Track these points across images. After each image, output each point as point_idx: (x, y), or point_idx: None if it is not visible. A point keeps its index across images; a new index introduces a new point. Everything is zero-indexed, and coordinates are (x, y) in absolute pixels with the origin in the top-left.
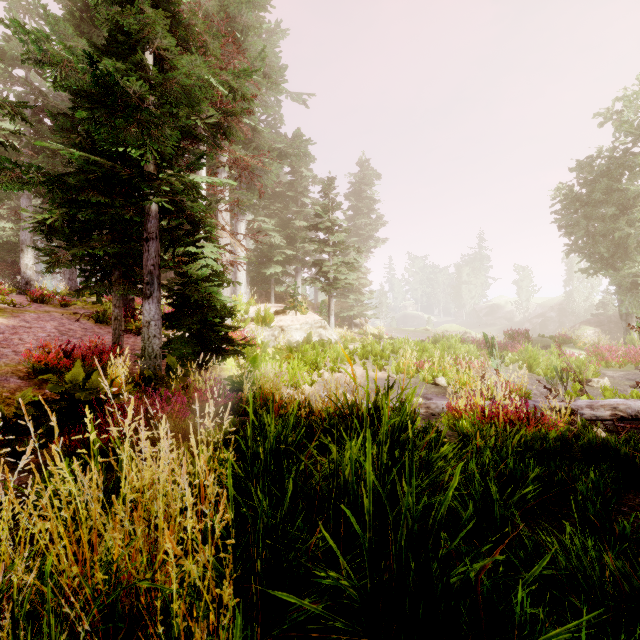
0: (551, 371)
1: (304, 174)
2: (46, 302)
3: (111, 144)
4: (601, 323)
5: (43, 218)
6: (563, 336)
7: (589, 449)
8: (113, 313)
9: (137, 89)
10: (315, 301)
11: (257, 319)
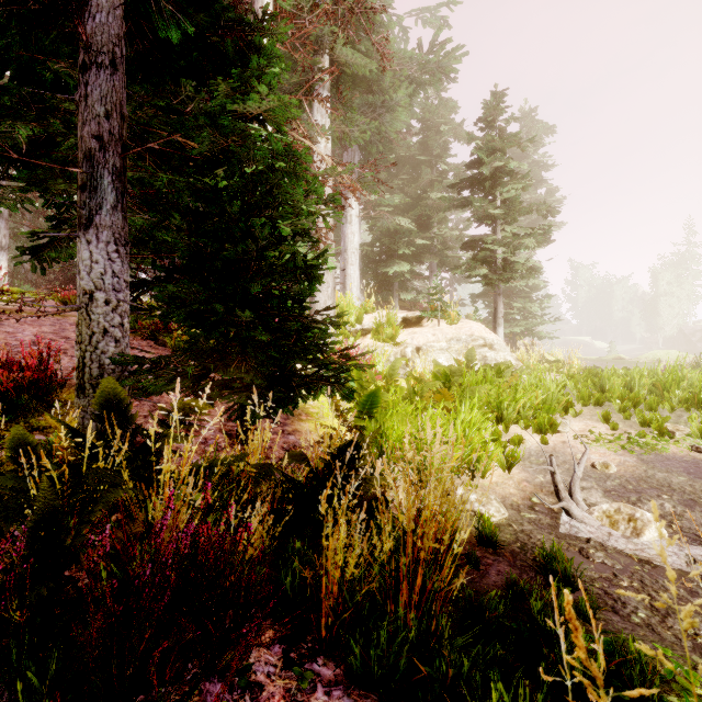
0: None
1: (442, 128)
2: None
3: None
4: None
5: None
6: None
7: None
8: None
9: None
10: None
11: (375, 331)
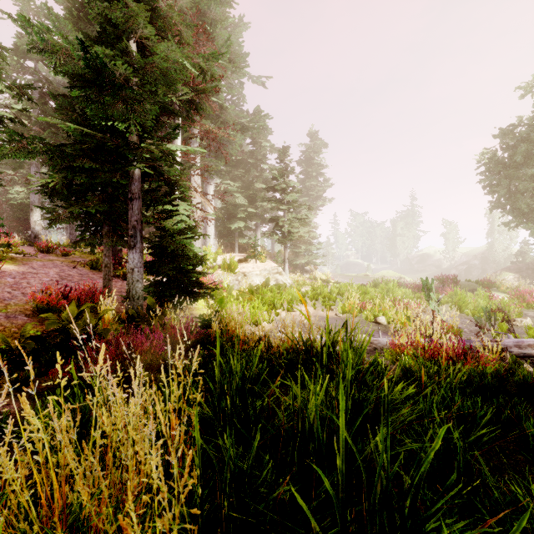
0: (478, 311)
1: (263, 144)
2: (50, 252)
3: (101, 119)
4: (520, 270)
5: (46, 182)
6: (488, 281)
7: (524, 385)
8: (104, 261)
9: (123, 72)
10: (272, 251)
11: (223, 266)
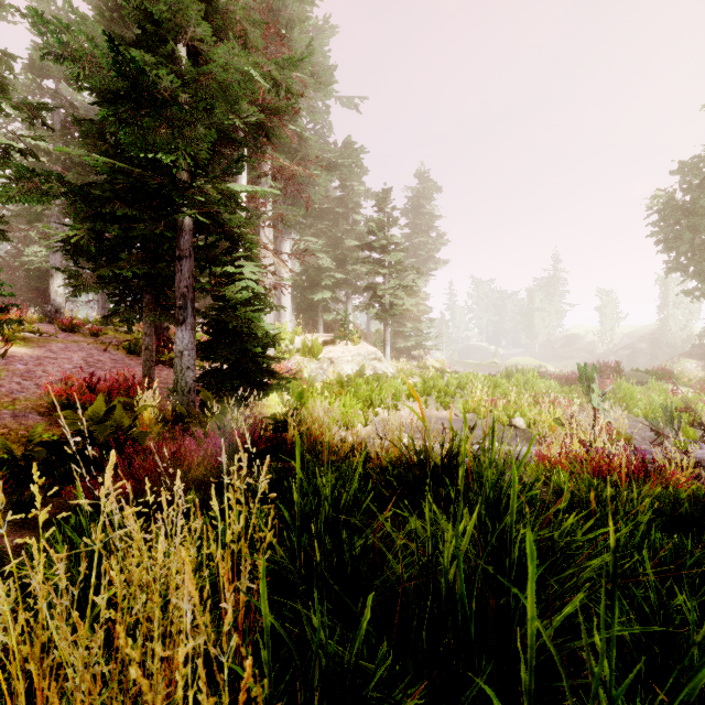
0: (652, 411)
1: (355, 188)
2: (75, 331)
3: (139, 149)
4: None
5: (68, 236)
6: (663, 370)
7: None
8: (144, 342)
9: (168, 85)
10: (367, 331)
11: (303, 350)
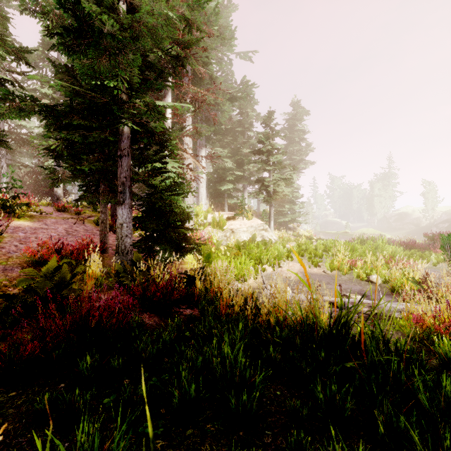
0: None
1: (249, 114)
2: (66, 211)
3: (91, 78)
4: None
5: (51, 145)
6: None
7: None
8: (100, 218)
9: (110, 28)
10: (258, 211)
11: (213, 223)
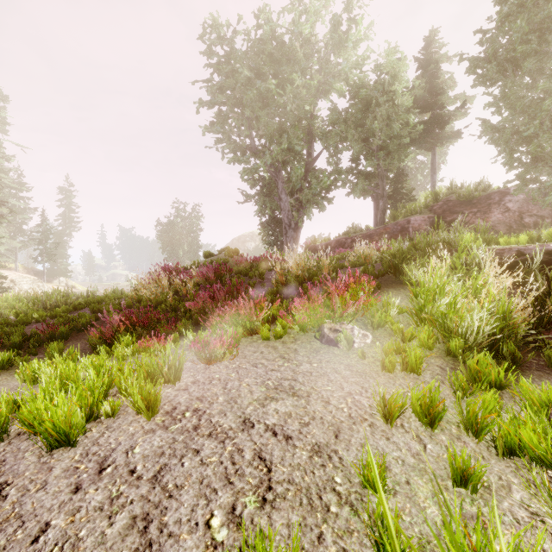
0: None
1: (23, 190)
2: None
3: None
4: None
5: None
6: None
7: None
8: None
9: None
10: (27, 265)
11: None
